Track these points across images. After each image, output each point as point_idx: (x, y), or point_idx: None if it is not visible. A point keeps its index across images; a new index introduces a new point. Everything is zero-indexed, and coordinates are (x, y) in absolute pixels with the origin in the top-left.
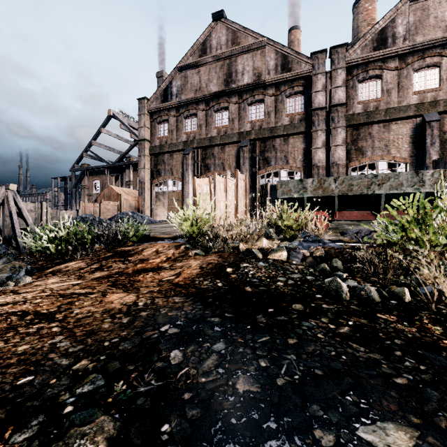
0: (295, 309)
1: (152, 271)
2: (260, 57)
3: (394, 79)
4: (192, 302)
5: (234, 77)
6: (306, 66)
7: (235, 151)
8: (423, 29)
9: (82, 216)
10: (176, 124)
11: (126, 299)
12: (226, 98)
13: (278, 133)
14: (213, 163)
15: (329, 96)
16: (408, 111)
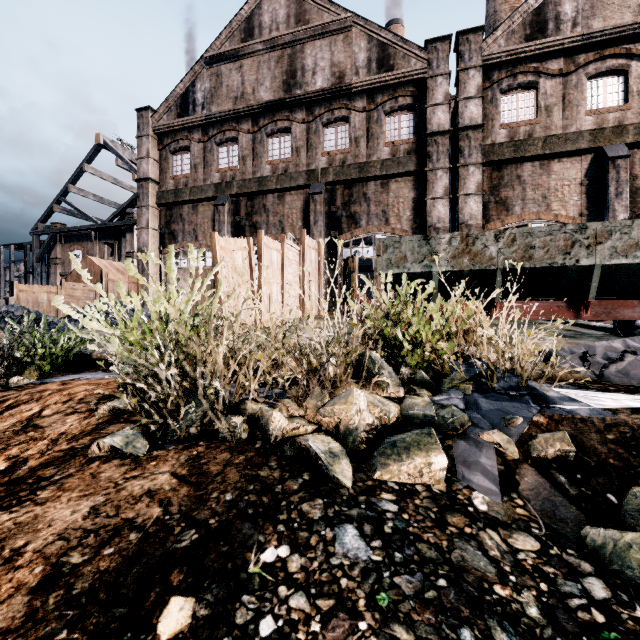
0: None
1: None
2: (342, 46)
3: (558, 89)
4: None
5: (299, 77)
6: (417, 62)
7: (301, 202)
8: (603, 9)
9: None
10: (202, 155)
11: None
12: (287, 112)
13: (372, 172)
14: (265, 222)
15: (454, 114)
16: (580, 141)
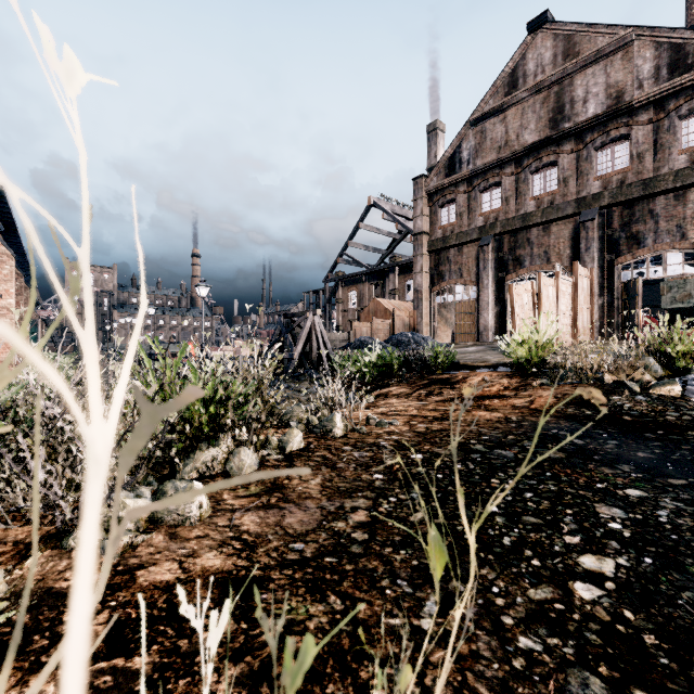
0: (691, 434)
1: (496, 398)
2: (620, 64)
3: None
4: (566, 421)
5: (567, 110)
6: None
7: (569, 231)
8: None
9: (360, 339)
10: (467, 204)
11: (495, 415)
12: (553, 147)
13: (661, 186)
14: (528, 254)
15: None
16: None
